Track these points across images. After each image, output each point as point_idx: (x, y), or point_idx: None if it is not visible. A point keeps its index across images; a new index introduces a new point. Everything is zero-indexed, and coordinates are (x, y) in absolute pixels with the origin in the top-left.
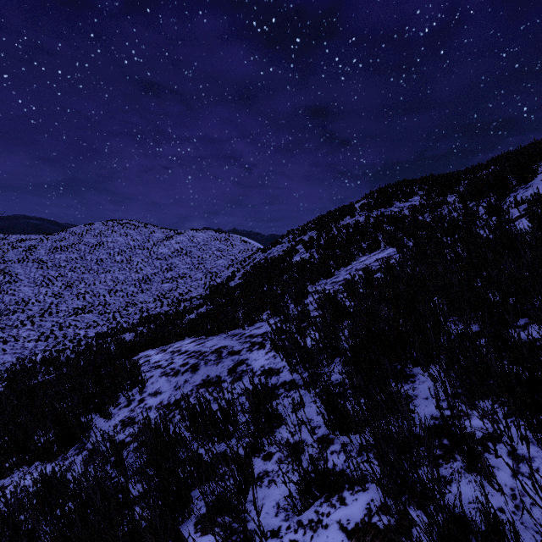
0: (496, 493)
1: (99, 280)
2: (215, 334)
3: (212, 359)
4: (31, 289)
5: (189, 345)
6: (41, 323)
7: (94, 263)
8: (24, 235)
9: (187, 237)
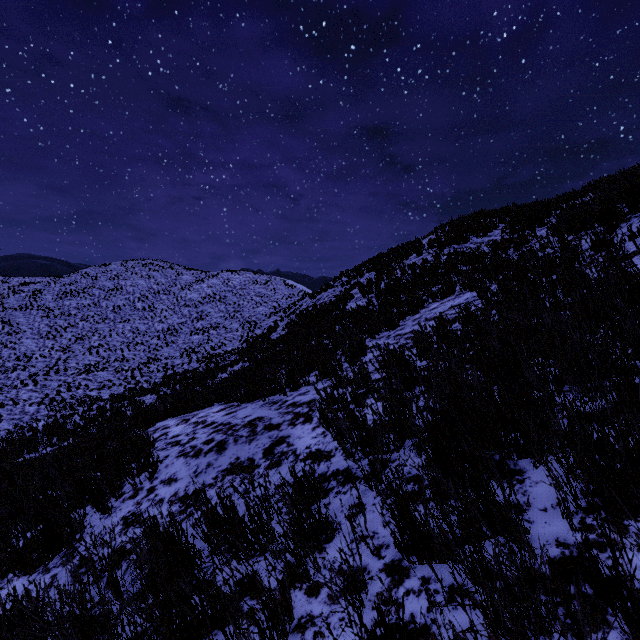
0: None
1: (116, 331)
2: (250, 401)
3: (243, 435)
4: (35, 341)
5: (217, 414)
6: (45, 383)
7: (110, 311)
8: (28, 278)
9: (221, 280)
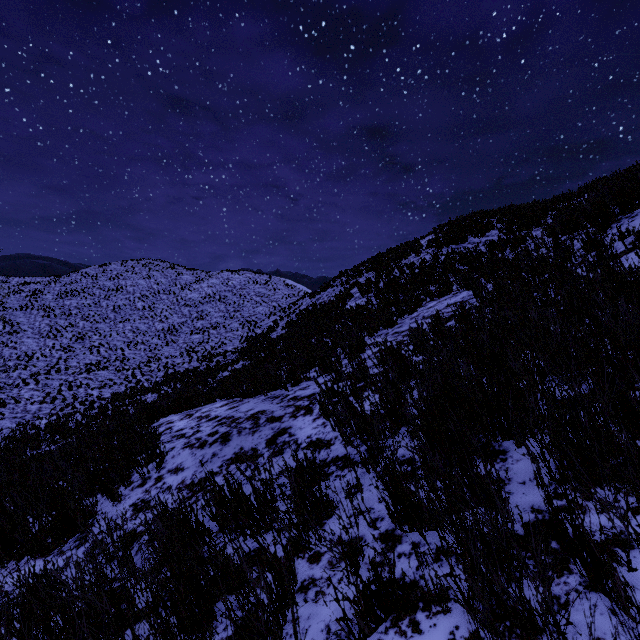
0: (635, 625)
1: (116, 331)
2: (252, 396)
3: (247, 427)
4: (36, 341)
5: (220, 409)
6: (46, 382)
7: (110, 311)
8: (29, 278)
9: (221, 280)
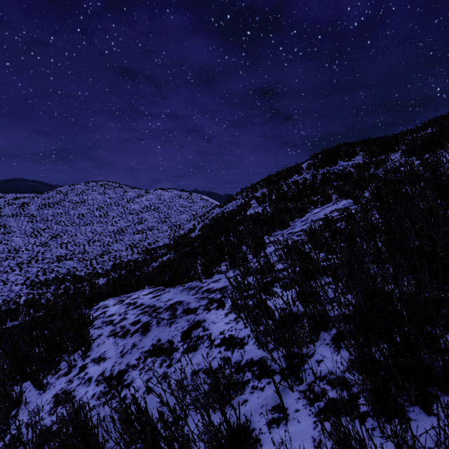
0: None
1: (80, 232)
2: (172, 286)
3: (165, 318)
4: (22, 239)
5: (145, 296)
6: (28, 269)
7: (76, 217)
8: (19, 194)
9: (155, 195)
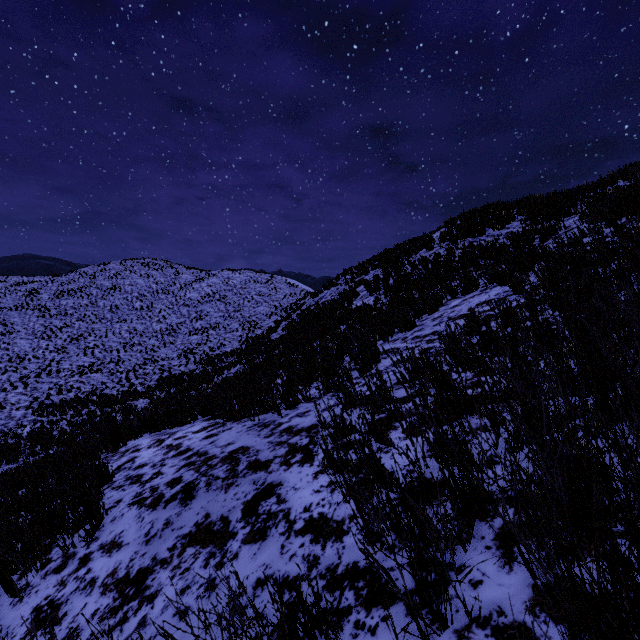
0: None
1: (113, 331)
2: (236, 419)
3: (219, 476)
4: (29, 342)
5: (195, 435)
6: (36, 386)
7: (107, 311)
8: (27, 277)
9: (221, 279)
